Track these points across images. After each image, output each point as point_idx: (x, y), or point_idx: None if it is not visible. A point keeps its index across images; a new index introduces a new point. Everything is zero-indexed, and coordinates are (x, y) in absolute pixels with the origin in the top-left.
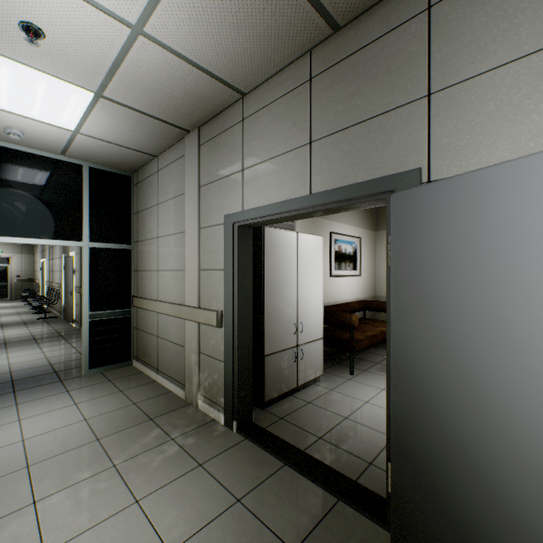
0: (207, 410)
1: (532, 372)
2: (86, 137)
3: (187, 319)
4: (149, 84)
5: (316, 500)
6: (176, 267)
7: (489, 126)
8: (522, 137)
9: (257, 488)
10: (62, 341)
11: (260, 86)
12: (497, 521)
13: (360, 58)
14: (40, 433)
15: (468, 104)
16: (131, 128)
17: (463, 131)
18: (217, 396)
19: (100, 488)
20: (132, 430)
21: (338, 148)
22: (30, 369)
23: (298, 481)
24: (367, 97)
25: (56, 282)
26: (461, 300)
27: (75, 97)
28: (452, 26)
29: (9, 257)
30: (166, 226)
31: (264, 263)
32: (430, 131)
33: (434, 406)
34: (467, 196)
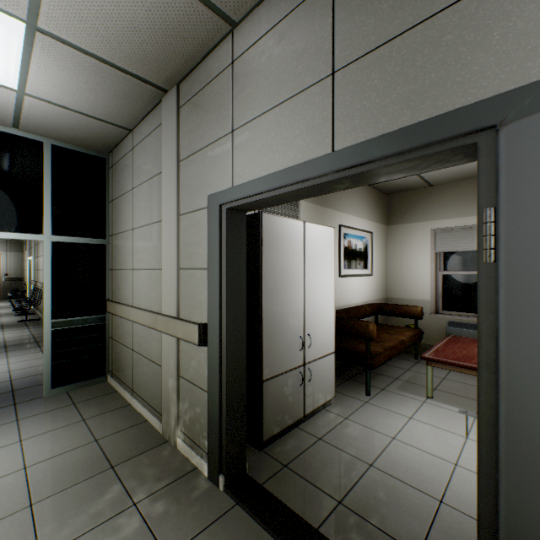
0: (187, 452)
1: None
2: (36, 100)
3: (163, 332)
4: (98, 4)
5: None
6: (152, 266)
7: None
8: None
9: None
10: (35, 349)
11: (257, 9)
12: None
13: None
14: None
15: None
16: (90, 85)
17: None
18: (200, 437)
19: None
20: (82, 487)
21: (380, 73)
22: None
23: None
24: None
25: (40, 282)
26: None
27: None
28: None
29: None
30: (142, 214)
31: (262, 260)
32: None
33: None
34: None
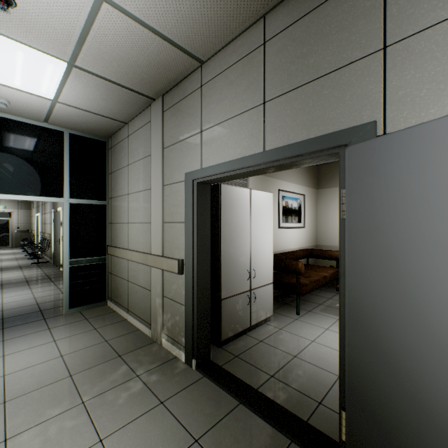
0: (170, 348)
1: None
2: (64, 105)
3: (152, 266)
4: (116, 53)
5: (269, 441)
6: (143, 220)
7: None
8: None
9: (214, 428)
10: (49, 283)
11: (217, 54)
12: None
13: (312, 19)
14: (20, 368)
15: (428, 54)
16: (102, 97)
17: (422, 81)
18: (179, 336)
19: (68, 425)
20: (102, 367)
21: (290, 107)
22: (20, 308)
23: (252, 421)
24: (320, 56)
25: (47, 233)
26: (426, 254)
27: (50, 66)
28: None
29: (11, 212)
30: (135, 184)
31: (221, 216)
32: (386, 84)
33: (394, 362)
34: (433, 144)
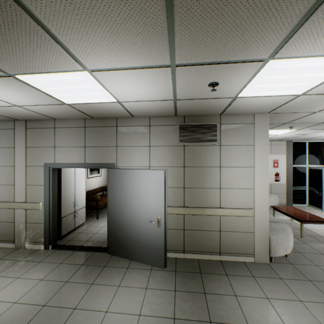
0: (32, 247)
1: (130, 206)
2: None
3: (17, 208)
4: (10, 111)
5: (87, 254)
6: (6, 183)
7: (127, 158)
8: (132, 162)
9: (67, 259)
10: None
11: (64, 119)
12: (126, 235)
13: (100, 129)
14: None
15: (124, 152)
16: None
17: (123, 157)
18: (39, 239)
19: None
20: None
21: (94, 151)
22: None
23: (81, 253)
24: (103, 141)
25: None
26: (121, 194)
27: None
28: (121, 133)
29: None
30: None
31: (61, 180)
32: (117, 155)
33: (117, 217)
34: (122, 174)
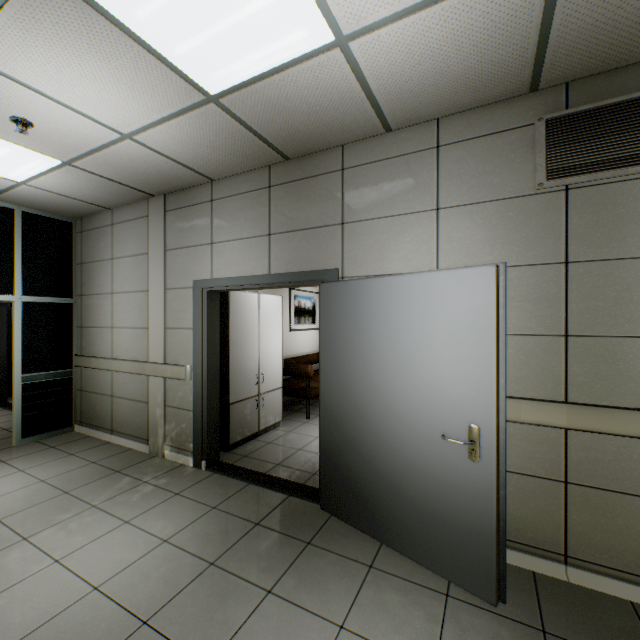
0: (175, 457)
1: (378, 386)
2: (32, 187)
3: (151, 375)
4: (125, 164)
5: (273, 498)
6: (137, 325)
7: (371, 251)
8: (384, 261)
9: (228, 499)
10: None
11: (228, 178)
12: (367, 466)
13: (303, 185)
14: None
15: (362, 236)
16: (91, 187)
17: (359, 250)
18: (186, 443)
19: (88, 520)
20: (101, 481)
21: (289, 244)
22: None
23: (260, 491)
24: (308, 214)
25: None
26: (353, 351)
27: (39, 161)
28: (354, 186)
29: None
30: (124, 282)
31: (229, 322)
32: (343, 247)
33: (342, 414)
34: (355, 293)
